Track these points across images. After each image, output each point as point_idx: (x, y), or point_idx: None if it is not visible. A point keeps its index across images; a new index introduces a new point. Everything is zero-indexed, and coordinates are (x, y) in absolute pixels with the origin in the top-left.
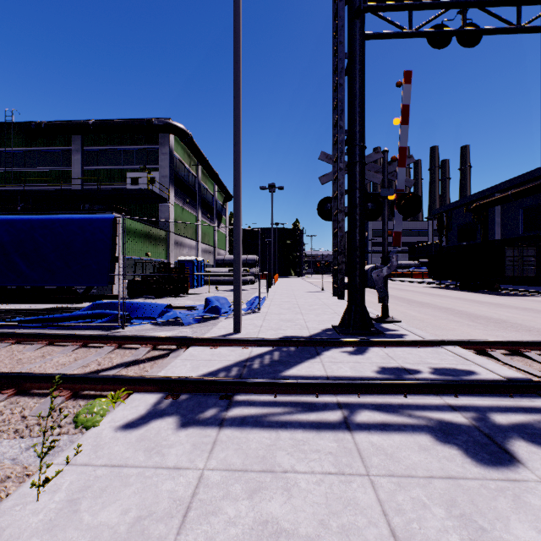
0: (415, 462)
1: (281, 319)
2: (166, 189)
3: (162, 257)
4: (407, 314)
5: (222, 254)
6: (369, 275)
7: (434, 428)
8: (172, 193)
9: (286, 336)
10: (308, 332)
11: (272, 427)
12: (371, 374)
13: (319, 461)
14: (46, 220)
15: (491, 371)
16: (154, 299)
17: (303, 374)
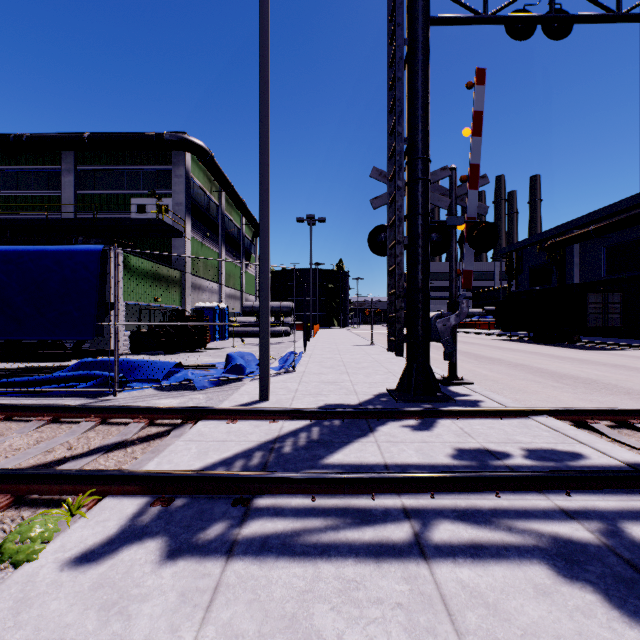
0: (535, 621)
1: (321, 381)
2: (180, 220)
3: (176, 303)
4: (477, 373)
5: (251, 299)
6: (433, 325)
7: (549, 551)
8: (189, 224)
9: (328, 405)
10: (356, 399)
11: (308, 555)
12: (445, 459)
13: (383, 624)
14: (11, 252)
15: (603, 453)
16: (163, 355)
17: (351, 460)
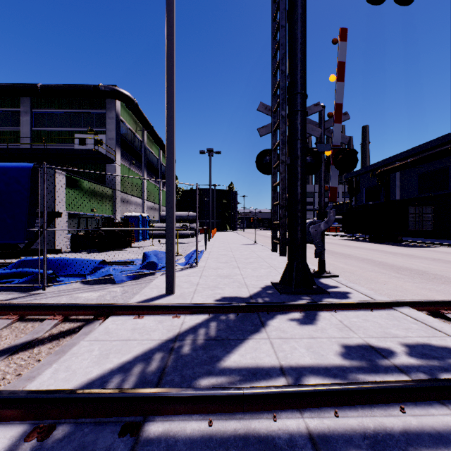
0: None
1: (218, 275)
2: (112, 151)
3: (109, 213)
4: (336, 266)
5: None
6: (307, 230)
7: None
8: (119, 154)
9: (224, 298)
10: (247, 291)
11: None
12: (336, 359)
13: None
14: None
15: None
16: (96, 253)
17: (248, 363)
